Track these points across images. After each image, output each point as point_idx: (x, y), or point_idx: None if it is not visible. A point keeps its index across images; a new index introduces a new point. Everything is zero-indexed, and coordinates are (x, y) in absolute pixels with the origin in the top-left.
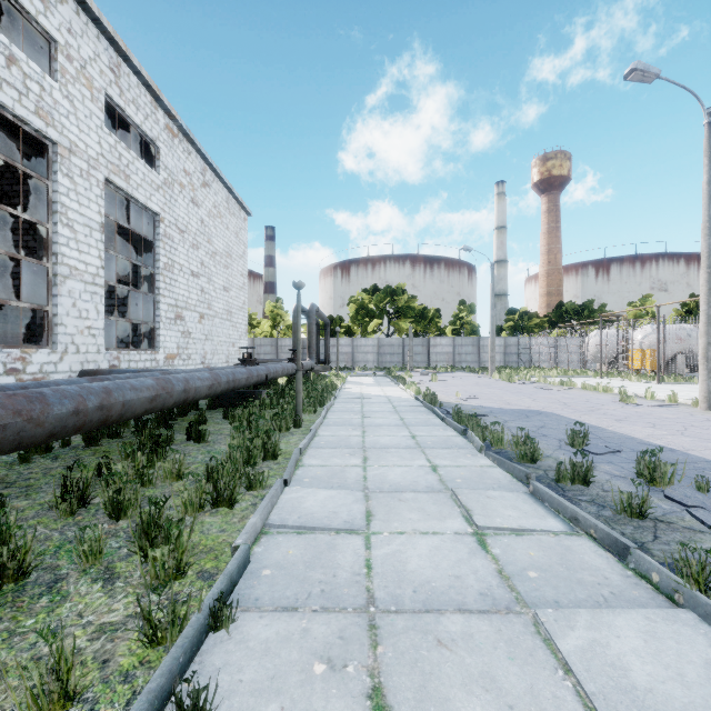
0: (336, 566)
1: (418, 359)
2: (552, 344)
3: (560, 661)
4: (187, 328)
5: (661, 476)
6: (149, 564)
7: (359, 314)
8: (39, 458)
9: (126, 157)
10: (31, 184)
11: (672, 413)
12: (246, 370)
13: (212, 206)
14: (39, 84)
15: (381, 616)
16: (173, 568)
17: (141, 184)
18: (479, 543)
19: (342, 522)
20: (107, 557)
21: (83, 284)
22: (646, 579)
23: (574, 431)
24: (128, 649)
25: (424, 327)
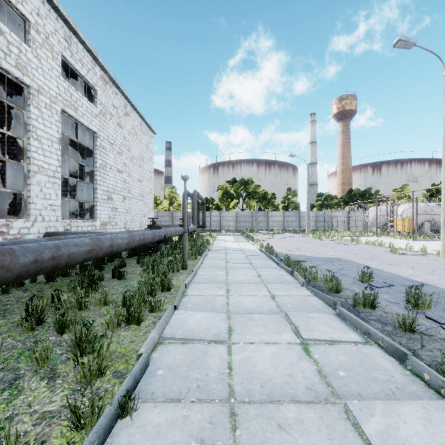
0: (207, 367)
1: (261, 225)
2: (345, 215)
3: (365, 441)
4: (114, 205)
5: (422, 302)
6: (79, 368)
7: (224, 197)
8: (15, 290)
9: (75, 96)
10: (13, 113)
11: (424, 260)
12: (151, 232)
13: (131, 128)
14: (18, 48)
15: (239, 405)
16: (96, 370)
17: (85, 114)
18: (304, 350)
19: (212, 335)
20: (52, 361)
21: (47, 177)
22: (419, 377)
23: (363, 272)
24: (60, 432)
25: (265, 204)
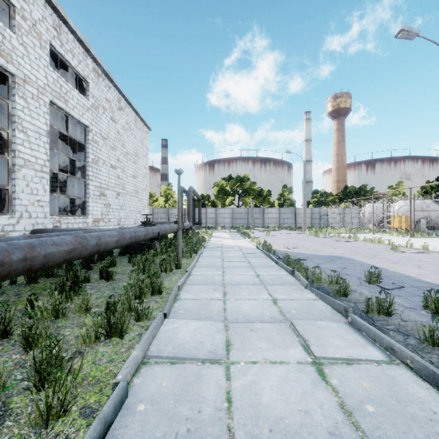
0: (201, 399)
1: (257, 221)
2: (341, 212)
3: None
4: (108, 201)
5: None
6: (33, 407)
7: (220, 194)
8: None
9: (65, 87)
10: None
11: (428, 258)
12: (144, 229)
13: (125, 122)
14: (1, 34)
15: None
16: (57, 407)
17: (76, 106)
18: (318, 373)
19: (207, 352)
20: (8, 390)
21: (34, 172)
22: None
23: (370, 272)
24: None
25: (261, 201)
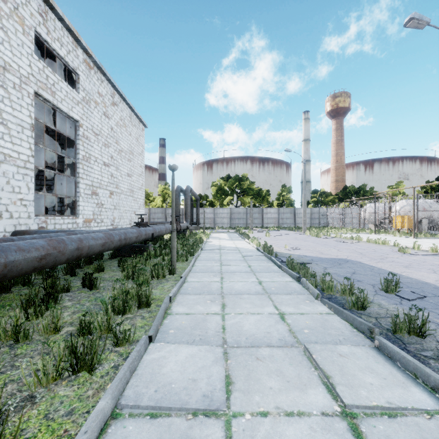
0: None
1: (256, 222)
2: (341, 212)
3: None
4: (100, 201)
5: None
6: None
7: (218, 193)
8: None
9: (52, 78)
10: None
11: None
12: (136, 230)
13: (119, 119)
14: None
15: None
16: None
17: (64, 99)
18: (354, 434)
19: (201, 397)
20: None
21: (16, 168)
22: None
23: (387, 280)
24: None
25: (260, 201)
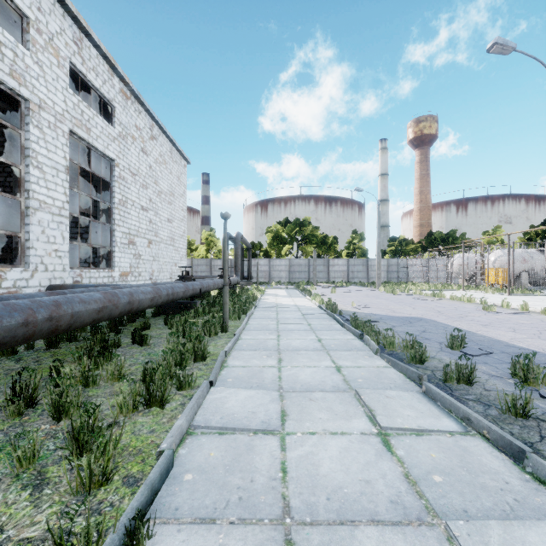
0: (253, 469)
1: (320, 276)
2: (424, 264)
3: None
4: (138, 251)
5: (534, 376)
6: (75, 473)
7: (274, 241)
8: (5, 359)
9: (87, 113)
10: (8, 134)
11: (526, 320)
12: (183, 285)
13: (158, 155)
14: (13, 51)
15: (297, 528)
16: (99, 475)
17: (100, 136)
18: (384, 444)
19: (260, 422)
20: (41, 460)
21: (51, 215)
22: (545, 484)
23: (453, 336)
24: None
25: (325, 251)
